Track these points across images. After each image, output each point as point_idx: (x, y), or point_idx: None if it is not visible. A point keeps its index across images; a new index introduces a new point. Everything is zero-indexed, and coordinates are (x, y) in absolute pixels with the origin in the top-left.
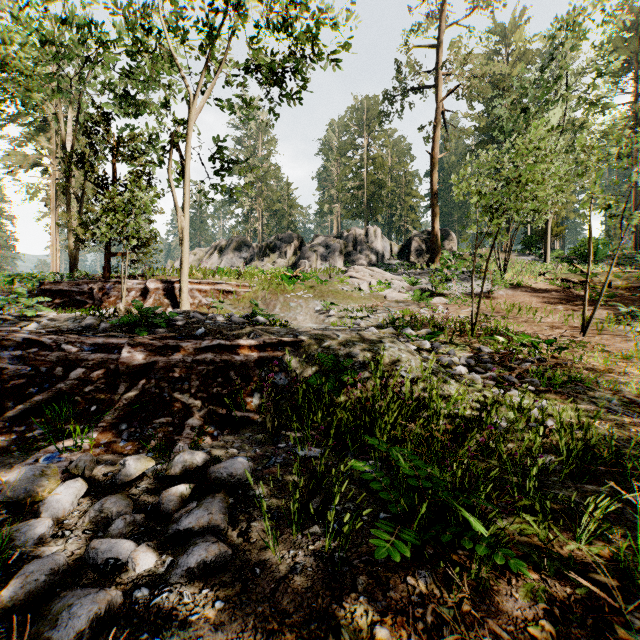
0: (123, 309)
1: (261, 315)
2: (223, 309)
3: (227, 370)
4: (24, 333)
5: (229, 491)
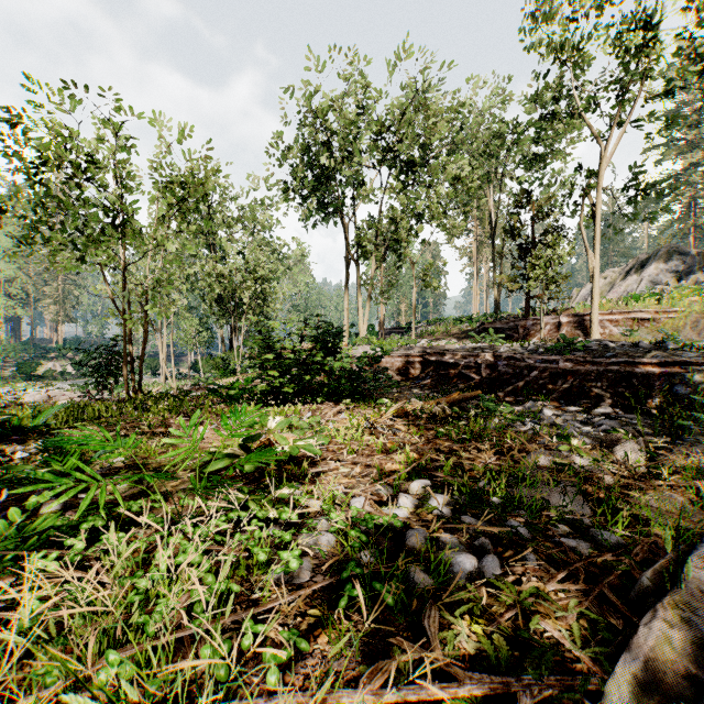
0: (547, 340)
1: (669, 341)
2: (636, 337)
3: (629, 378)
4: (504, 353)
5: (624, 426)
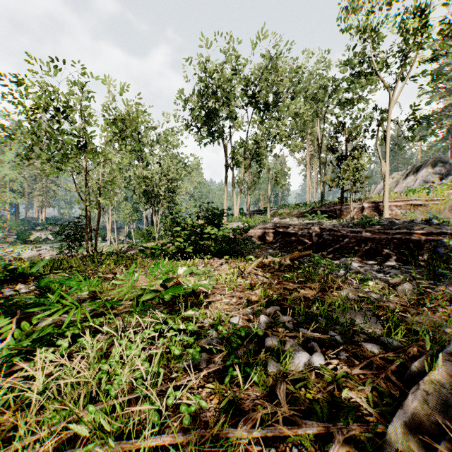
0: (355, 218)
1: (434, 219)
2: (413, 216)
3: (408, 243)
4: (327, 227)
5: (404, 273)
